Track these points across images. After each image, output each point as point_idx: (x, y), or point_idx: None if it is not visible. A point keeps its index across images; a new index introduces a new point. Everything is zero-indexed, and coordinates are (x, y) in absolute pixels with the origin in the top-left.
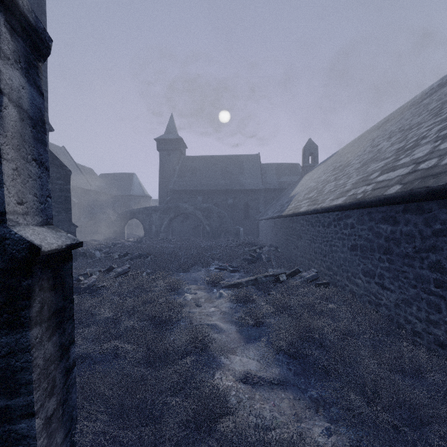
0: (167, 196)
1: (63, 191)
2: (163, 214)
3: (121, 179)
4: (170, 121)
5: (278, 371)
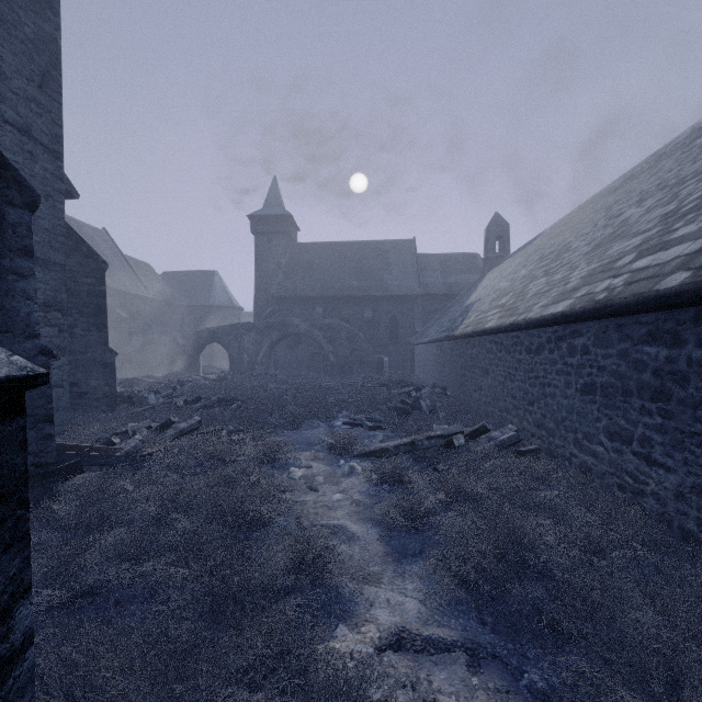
0: (268, 307)
1: (94, 295)
2: (261, 336)
3: (196, 281)
4: (271, 187)
5: (461, 625)
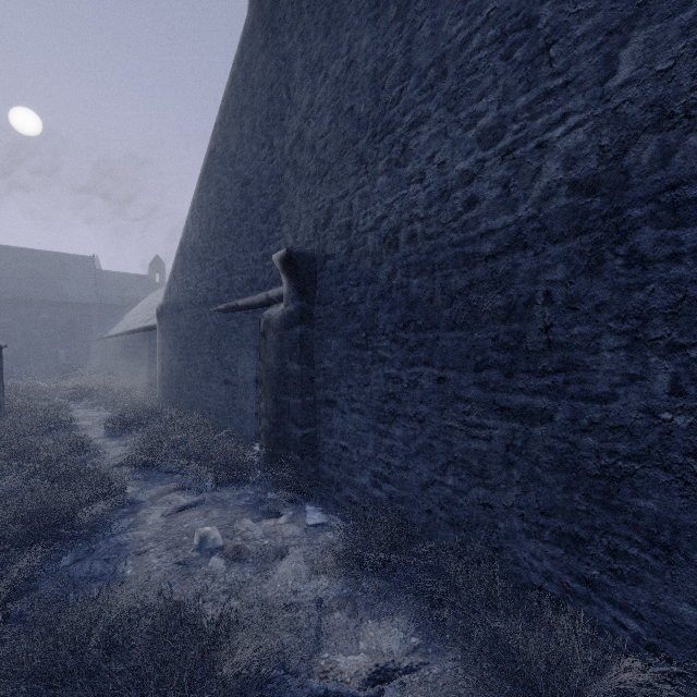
0: None
1: None
2: None
3: None
4: None
5: None
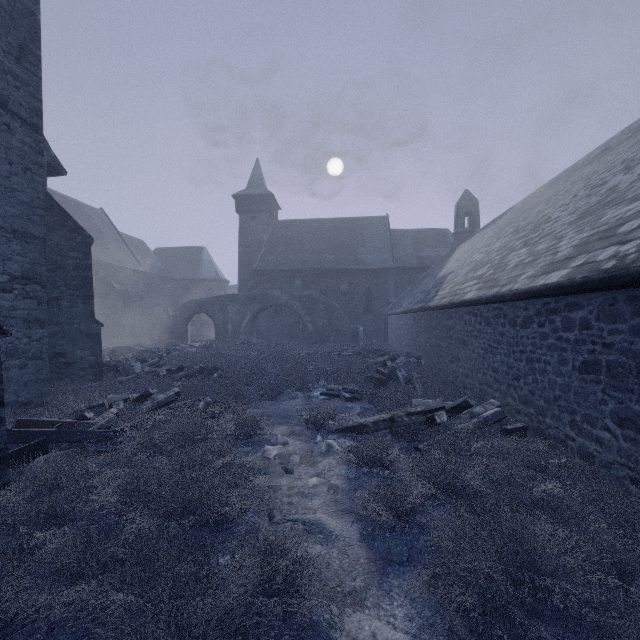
0: (251, 280)
1: (81, 268)
2: (244, 306)
3: (185, 256)
4: (254, 169)
5: None
